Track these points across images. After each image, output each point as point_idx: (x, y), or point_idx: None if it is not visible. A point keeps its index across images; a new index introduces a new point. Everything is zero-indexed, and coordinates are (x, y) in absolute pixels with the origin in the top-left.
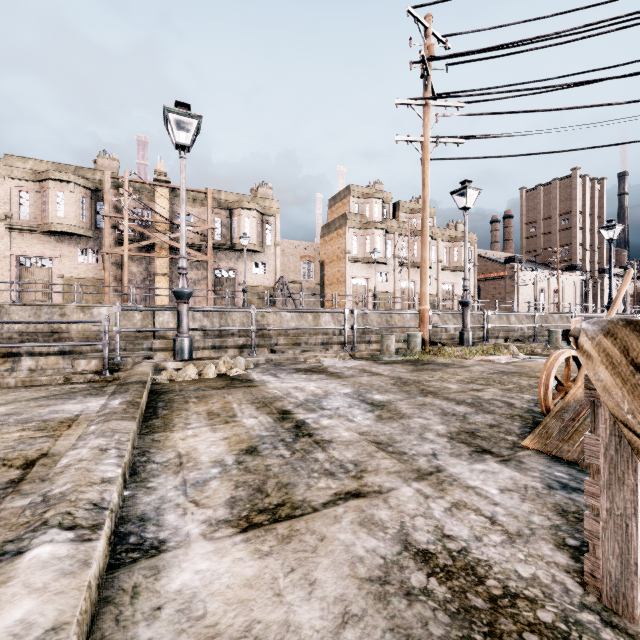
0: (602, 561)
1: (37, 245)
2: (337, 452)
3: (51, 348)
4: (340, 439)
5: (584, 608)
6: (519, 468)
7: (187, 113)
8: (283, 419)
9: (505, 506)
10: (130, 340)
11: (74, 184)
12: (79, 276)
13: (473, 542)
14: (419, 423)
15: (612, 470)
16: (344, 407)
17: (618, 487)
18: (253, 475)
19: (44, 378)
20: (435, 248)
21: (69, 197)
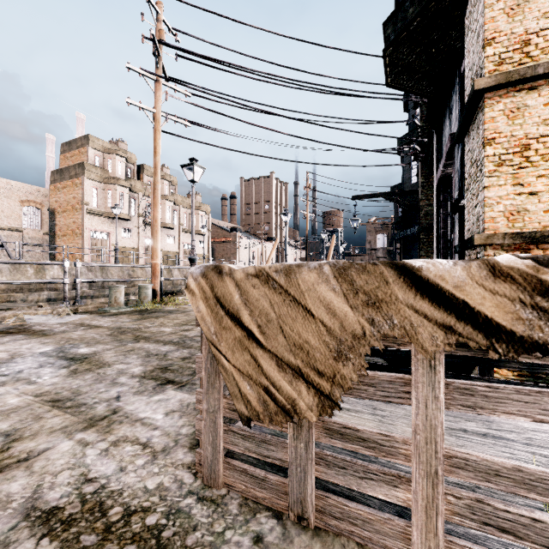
0: (204, 451)
1: None
2: None
3: None
4: (2, 409)
5: (188, 494)
6: (190, 390)
7: None
8: None
9: (163, 427)
10: None
11: None
12: None
13: (116, 475)
14: (118, 369)
15: (209, 379)
16: (31, 368)
17: (212, 391)
18: None
19: None
20: (177, 212)
21: None
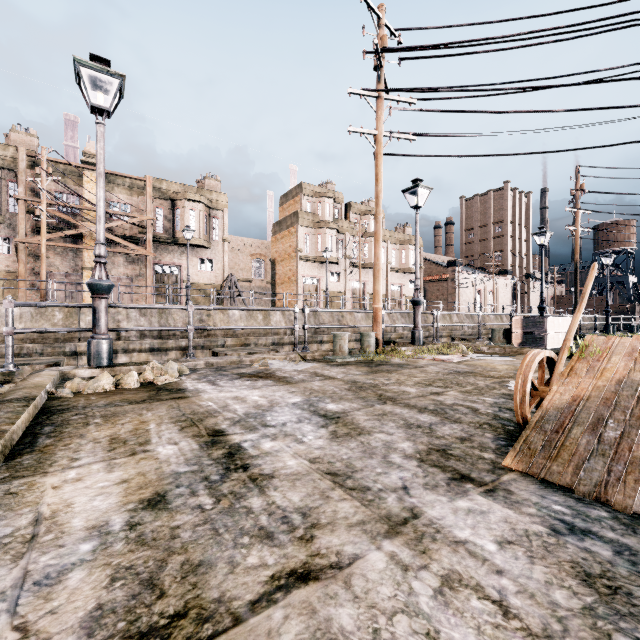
0: None
1: None
2: (279, 494)
3: None
4: (285, 471)
5: None
6: (510, 502)
7: (105, 69)
8: (213, 444)
9: (512, 575)
10: (48, 343)
11: None
12: None
13: None
14: (381, 440)
15: None
16: (292, 422)
17: None
18: (147, 550)
19: None
20: (384, 250)
21: None
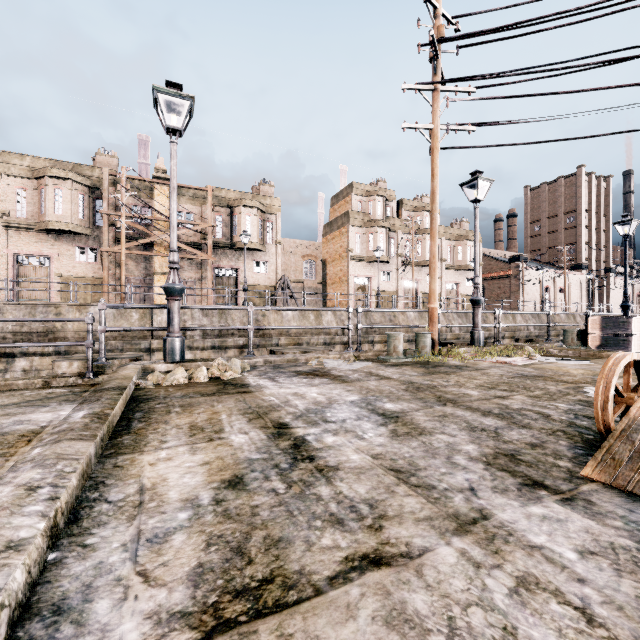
0: None
1: (34, 243)
2: (346, 485)
3: (46, 348)
4: (349, 465)
5: None
6: (591, 513)
7: (178, 93)
8: (279, 435)
9: (596, 585)
10: (127, 340)
11: (72, 181)
12: (77, 275)
13: None
14: (444, 441)
15: None
16: (351, 419)
17: None
18: (233, 523)
19: (21, 382)
20: (439, 247)
21: (67, 194)
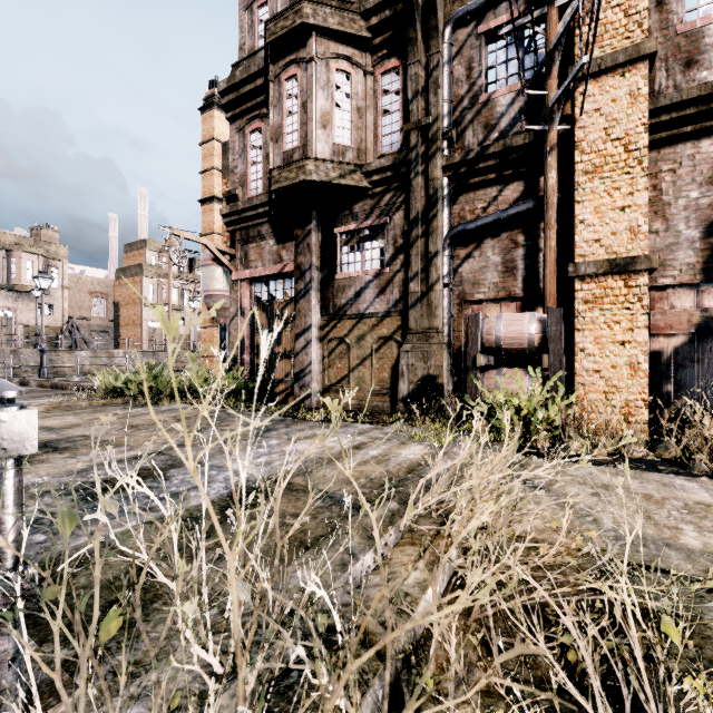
0: None
1: None
2: None
3: None
4: None
5: None
6: None
7: (48, 278)
8: None
9: None
10: None
11: None
12: None
13: None
14: None
15: None
16: None
17: None
18: None
19: None
20: None
21: None
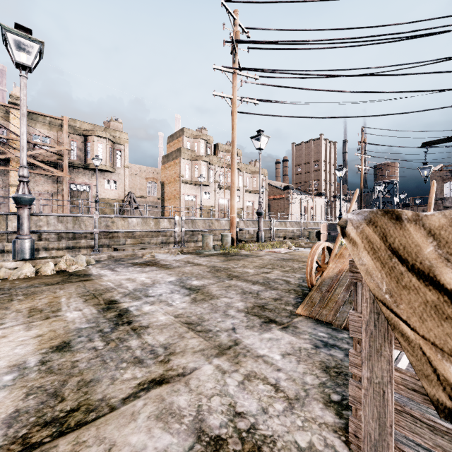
0: (364, 424)
1: None
2: (151, 337)
3: None
4: (157, 323)
5: None
6: (295, 333)
7: (27, 36)
8: (108, 309)
9: (286, 370)
10: None
11: None
12: None
13: (260, 416)
14: (224, 302)
15: (372, 343)
16: (166, 293)
17: (377, 358)
18: (54, 376)
19: None
20: (242, 177)
21: None
